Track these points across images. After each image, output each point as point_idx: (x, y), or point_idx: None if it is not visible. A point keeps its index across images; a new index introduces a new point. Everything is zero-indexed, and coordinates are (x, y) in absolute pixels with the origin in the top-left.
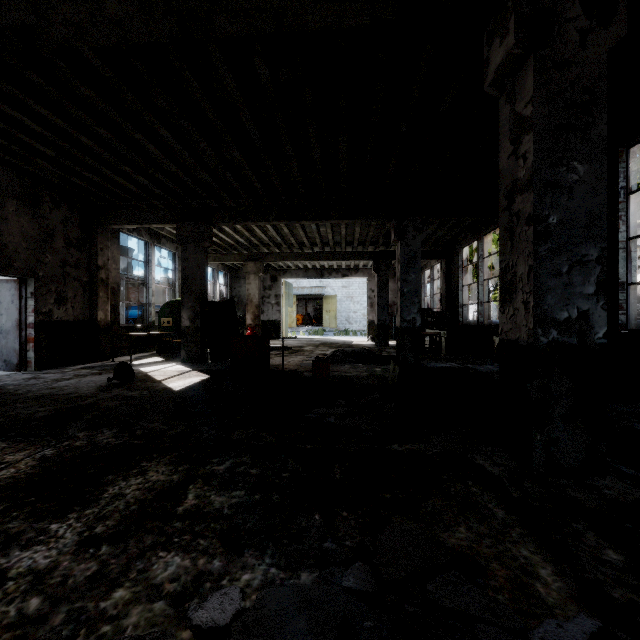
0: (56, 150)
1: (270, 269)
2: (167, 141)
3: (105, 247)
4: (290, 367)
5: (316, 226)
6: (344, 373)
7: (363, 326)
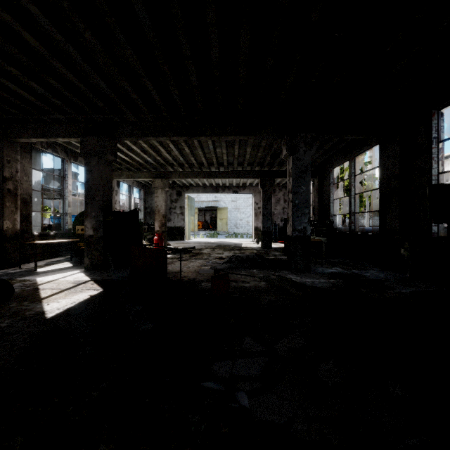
0: None
1: (176, 186)
2: (48, 32)
3: (13, 159)
4: (189, 275)
5: (213, 146)
6: (242, 283)
7: (247, 230)
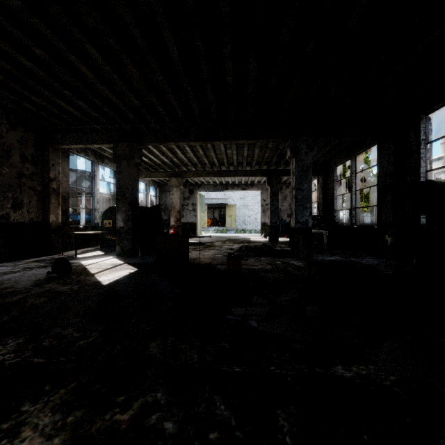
0: (3, 74)
1: (188, 184)
2: (99, 65)
3: (56, 163)
4: (205, 260)
5: (224, 148)
6: (251, 266)
7: (255, 226)
